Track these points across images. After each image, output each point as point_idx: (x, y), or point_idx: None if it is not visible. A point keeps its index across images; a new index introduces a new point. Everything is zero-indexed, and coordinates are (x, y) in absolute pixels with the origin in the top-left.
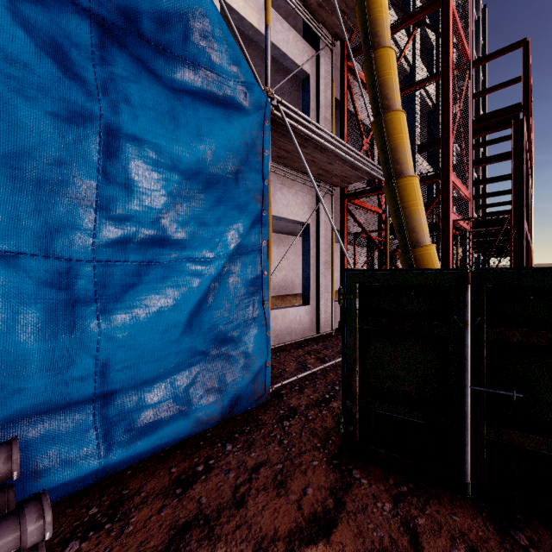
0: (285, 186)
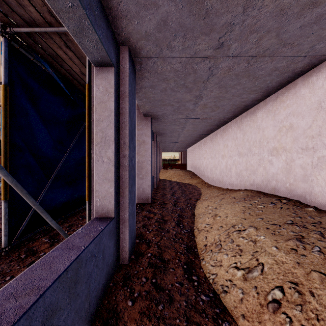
0: None
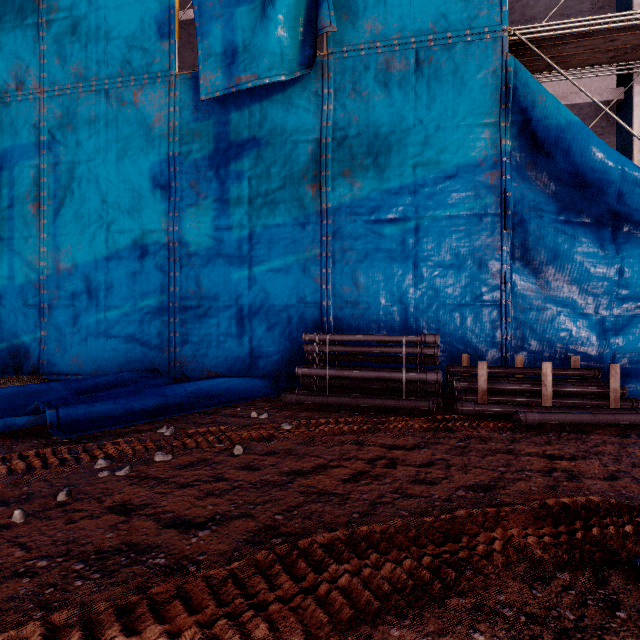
0: None
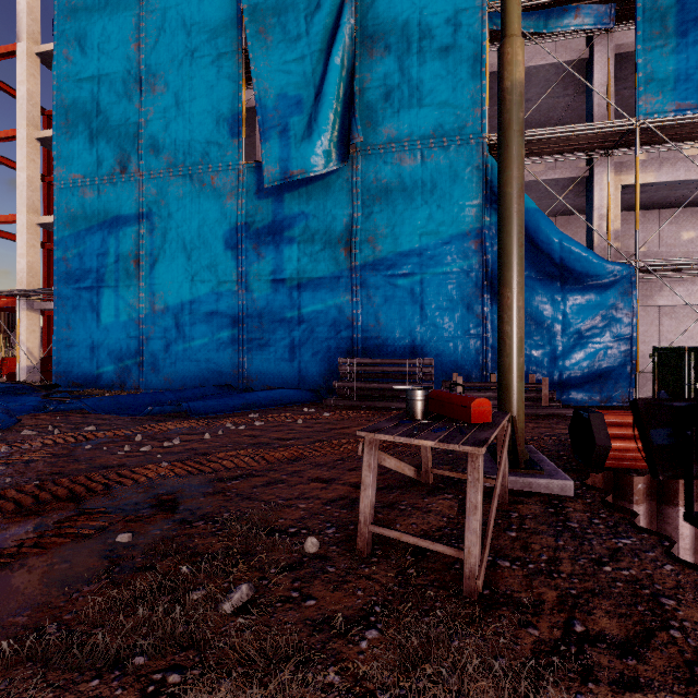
0: (687, 281)
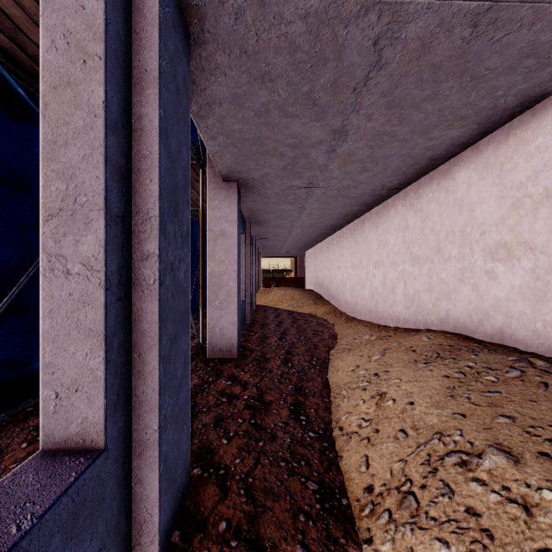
0: None
